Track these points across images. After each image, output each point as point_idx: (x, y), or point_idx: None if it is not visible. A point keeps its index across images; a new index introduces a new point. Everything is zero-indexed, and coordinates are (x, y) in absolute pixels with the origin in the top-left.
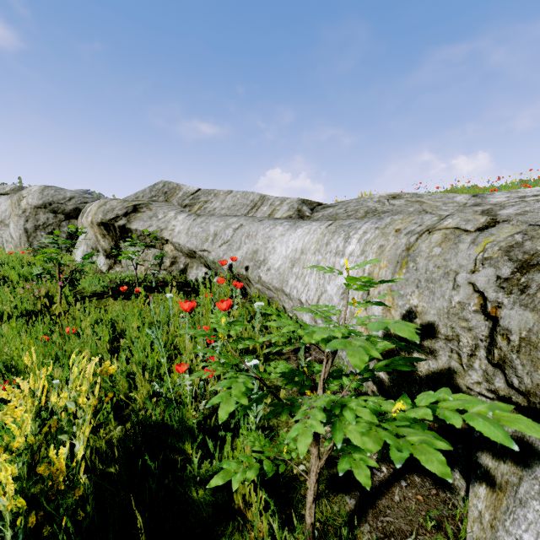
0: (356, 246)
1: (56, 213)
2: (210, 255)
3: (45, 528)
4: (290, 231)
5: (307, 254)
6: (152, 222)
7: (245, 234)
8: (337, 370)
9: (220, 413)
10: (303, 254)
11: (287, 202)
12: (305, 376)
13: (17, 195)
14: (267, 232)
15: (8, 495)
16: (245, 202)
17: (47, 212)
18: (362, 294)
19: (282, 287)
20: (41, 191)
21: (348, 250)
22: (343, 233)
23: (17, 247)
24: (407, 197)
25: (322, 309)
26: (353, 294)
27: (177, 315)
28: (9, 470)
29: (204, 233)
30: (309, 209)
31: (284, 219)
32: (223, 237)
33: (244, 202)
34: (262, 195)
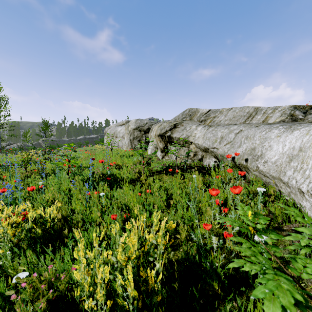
0: None
1: (141, 131)
2: (218, 150)
3: (144, 310)
4: (286, 133)
5: (306, 151)
6: (183, 132)
7: (244, 136)
8: None
9: (267, 311)
10: (301, 151)
11: (278, 109)
12: (310, 256)
13: (127, 124)
14: (264, 134)
15: (131, 288)
16: (242, 114)
17: (137, 131)
18: None
19: (279, 176)
20: (135, 122)
21: None
22: None
23: (127, 147)
24: None
25: None
26: None
27: (199, 188)
28: (131, 275)
29: (214, 137)
30: (301, 113)
31: (278, 124)
32: (227, 139)
33: (241, 114)
34: (256, 107)
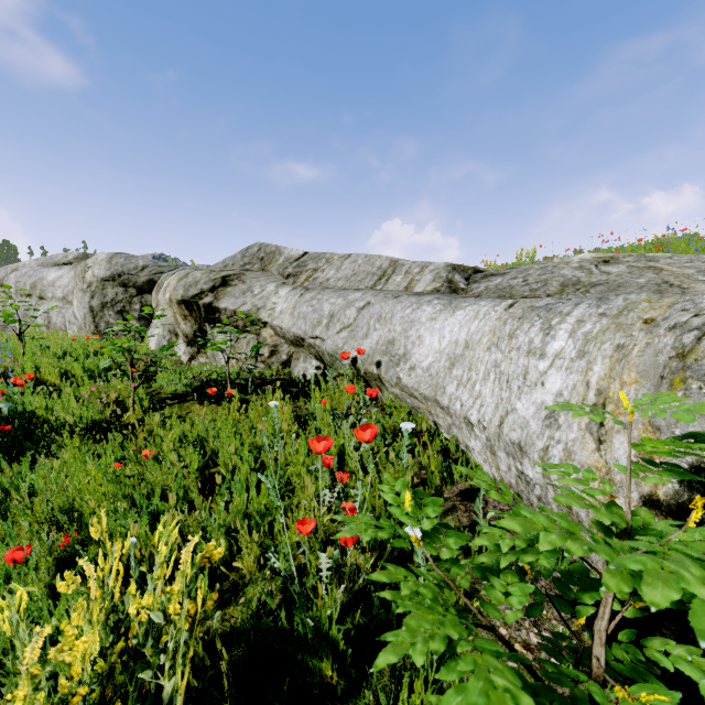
0: (567, 343)
1: (127, 287)
2: (324, 344)
3: None
4: (445, 314)
5: (476, 349)
6: (246, 298)
7: (374, 316)
8: (579, 570)
9: None
10: (468, 349)
11: (430, 268)
12: None
13: (81, 265)
14: (409, 314)
15: None
16: (370, 270)
17: (116, 285)
18: (587, 422)
19: (435, 396)
20: (109, 260)
21: (552, 348)
22: (539, 320)
23: (81, 329)
24: (630, 261)
25: (510, 438)
26: (570, 422)
27: (284, 431)
28: None
29: (316, 313)
30: (463, 279)
31: (431, 295)
32: (342, 320)
33: (368, 270)
34: (393, 259)
